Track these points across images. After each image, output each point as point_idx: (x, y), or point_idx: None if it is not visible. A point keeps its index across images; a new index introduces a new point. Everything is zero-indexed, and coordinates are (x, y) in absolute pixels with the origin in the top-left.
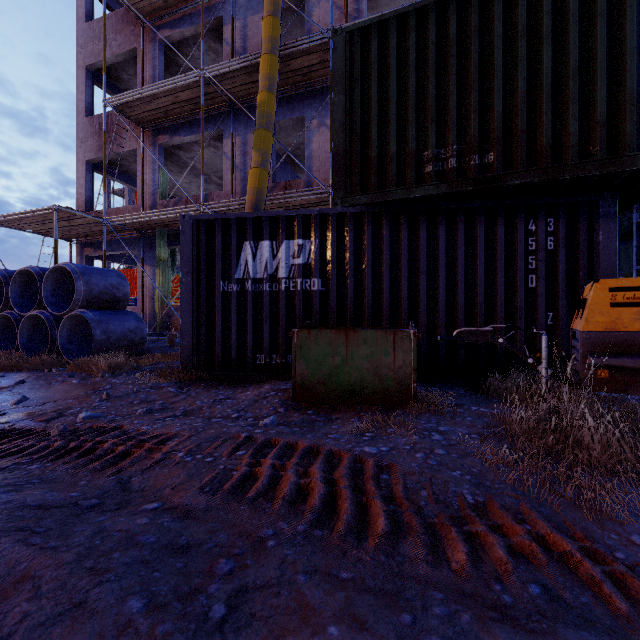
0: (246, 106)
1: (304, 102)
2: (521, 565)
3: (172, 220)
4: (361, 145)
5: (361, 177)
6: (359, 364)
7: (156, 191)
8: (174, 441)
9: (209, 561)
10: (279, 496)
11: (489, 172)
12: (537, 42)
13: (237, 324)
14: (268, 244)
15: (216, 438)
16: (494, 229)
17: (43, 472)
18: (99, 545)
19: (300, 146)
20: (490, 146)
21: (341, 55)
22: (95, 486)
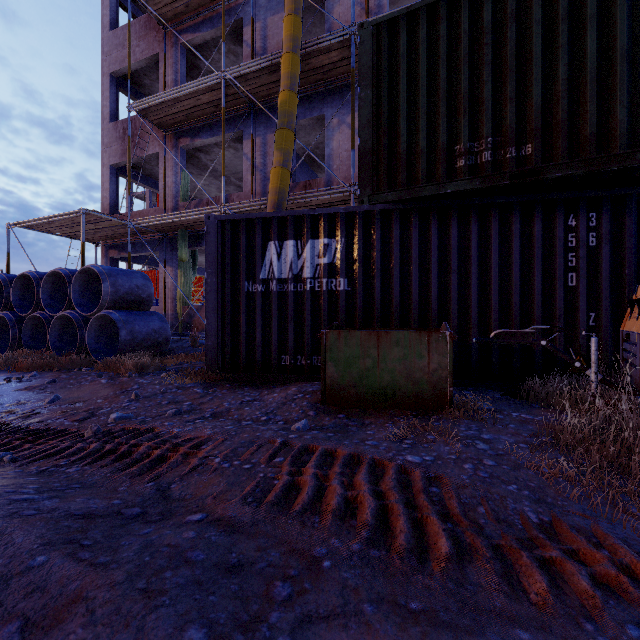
0: (266, 107)
1: (324, 101)
2: (610, 600)
3: (193, 221)
4: (389, 141)
5: (389, 174)
6: (391, 367)
7: (178, 193)
8: (208, 445)
9: (264, 584)
10: (327, 510)
11: (526, 165)
12: (580, 25)
13: (262, 325)
14: (293, 244)
15: (251, 443)
16: (530, 225)
17: (82, 476)
18: (149, 562)
19: (319, 145)
20: (528, 137)
21: (368, 49)
22: (135, 493)
